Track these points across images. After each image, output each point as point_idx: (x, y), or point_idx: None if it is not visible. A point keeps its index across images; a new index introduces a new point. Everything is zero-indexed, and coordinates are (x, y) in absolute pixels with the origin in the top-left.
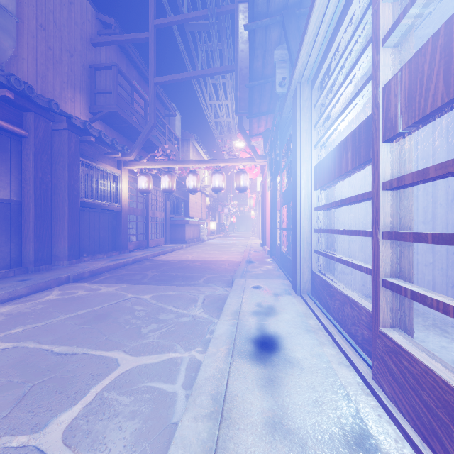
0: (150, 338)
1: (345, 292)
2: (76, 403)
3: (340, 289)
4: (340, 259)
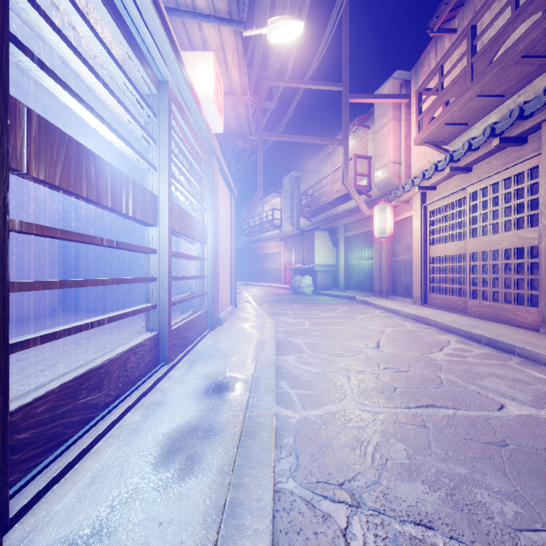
0: (370, 431)
1: (126, 349)
2: (348, 383)
3: (121, 352)
4: (118, 315)
